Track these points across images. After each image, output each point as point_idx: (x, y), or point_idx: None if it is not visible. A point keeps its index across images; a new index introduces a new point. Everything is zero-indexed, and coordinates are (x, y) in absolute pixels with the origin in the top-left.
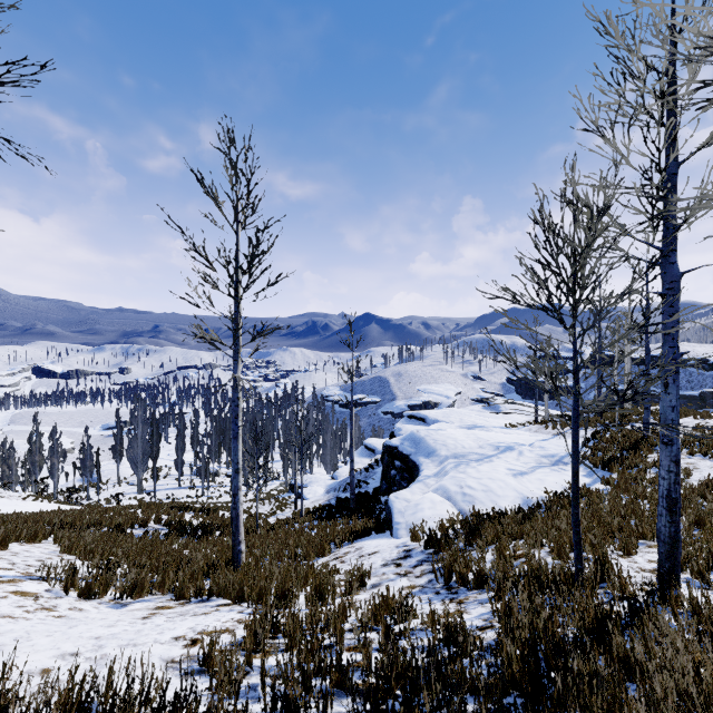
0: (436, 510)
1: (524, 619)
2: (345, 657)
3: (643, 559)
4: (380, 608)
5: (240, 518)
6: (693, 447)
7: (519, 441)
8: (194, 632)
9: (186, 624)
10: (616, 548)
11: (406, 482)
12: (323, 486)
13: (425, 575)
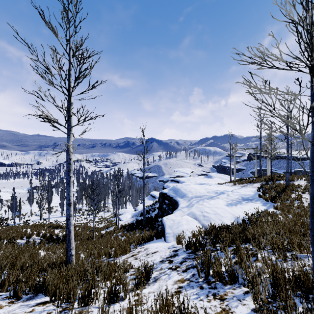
0: (189, 225)
1: None
2: None
3: None
4: None
5: (71, 234)
6: None
7: (226, 189)
8: None
9: None
10: None
11: (171, 211)
12: (130, 214)
13: (189, 270)
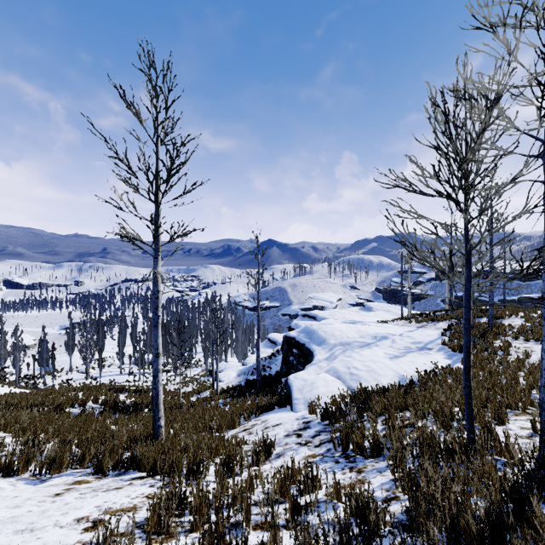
0: (328, 388)
1: (436, 495)
2: (252, 538)
3: (515, 426)
4: (286, 481)
5: (159, 397)
6: (528, 334)
7: (391, 332)
8: (99, 511)
9: (95, 501)
10: (491, 417)
11: (302, 366)
12: (235, 371)
13: (323, 444)
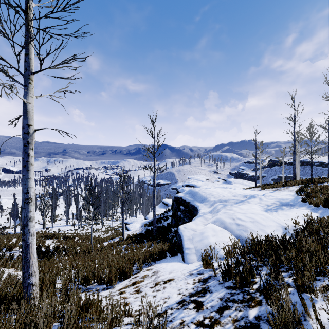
0: (218, 237)
1: None
2: None
3: None
4: None
5: (30, 250)
6: None
7: (256, 193)
8: None
9: None
10: None
11: (187, 219)
12: (140, 223)
13: None
